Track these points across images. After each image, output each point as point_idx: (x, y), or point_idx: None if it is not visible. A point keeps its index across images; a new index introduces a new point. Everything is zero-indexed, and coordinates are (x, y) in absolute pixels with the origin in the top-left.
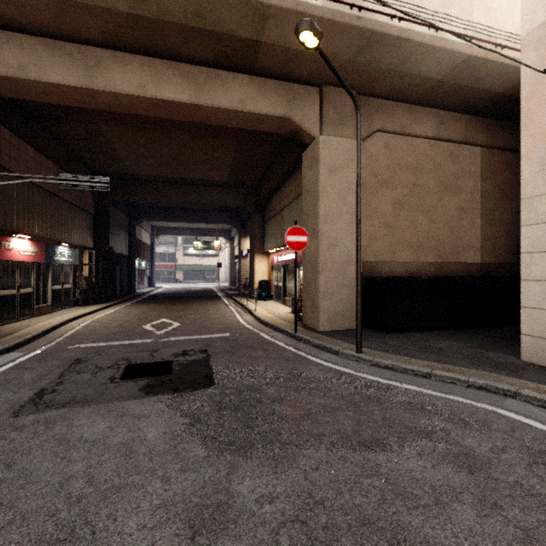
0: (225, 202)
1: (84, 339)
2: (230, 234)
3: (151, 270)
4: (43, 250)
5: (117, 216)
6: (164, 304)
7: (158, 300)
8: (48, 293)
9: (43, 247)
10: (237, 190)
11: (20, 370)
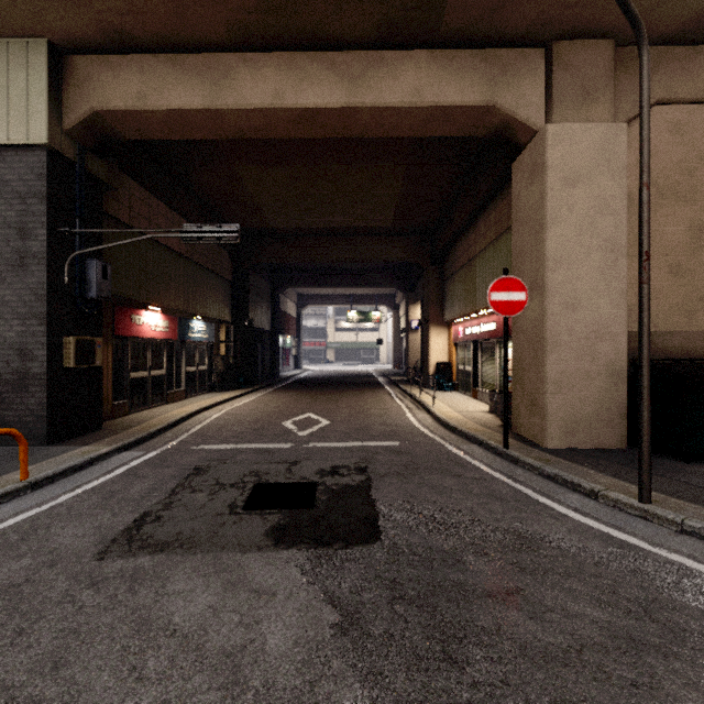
0: (389, 256)
1: (211, 438)
2: (394, 300)
3: (297, 349)
4: (176, 325)
5: (258, 283)
6: (310, 392)
7: (304, 387)
8: (181, 375)
9: (176, 322)
10: (405, 238)
11: (130, 478)
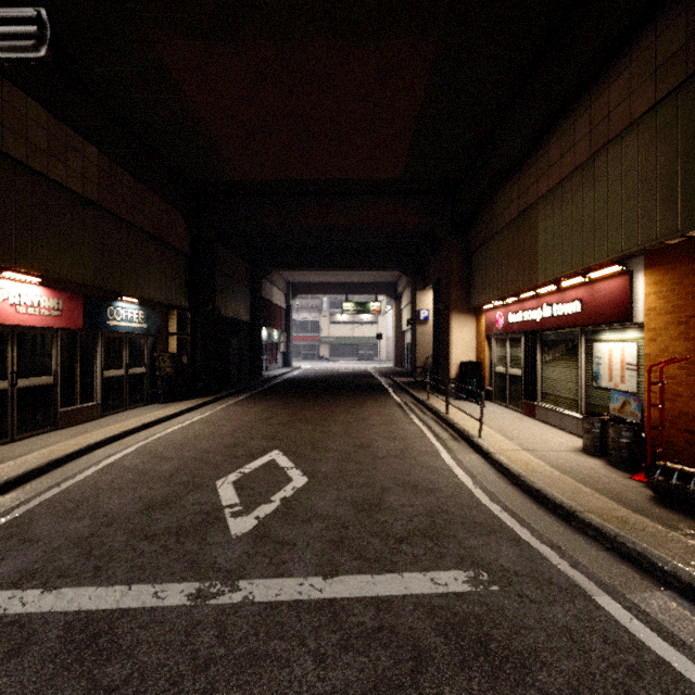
0: (396, 221)
1: (21, 548)
2: (396, 289)
3: (286, 344)
4: (81, 306)
5: (232, 262)
6: (292, 401)
7: (286, 393)
8: (94, 382)
9: (81, 302)
10: (418, 198)
11: None
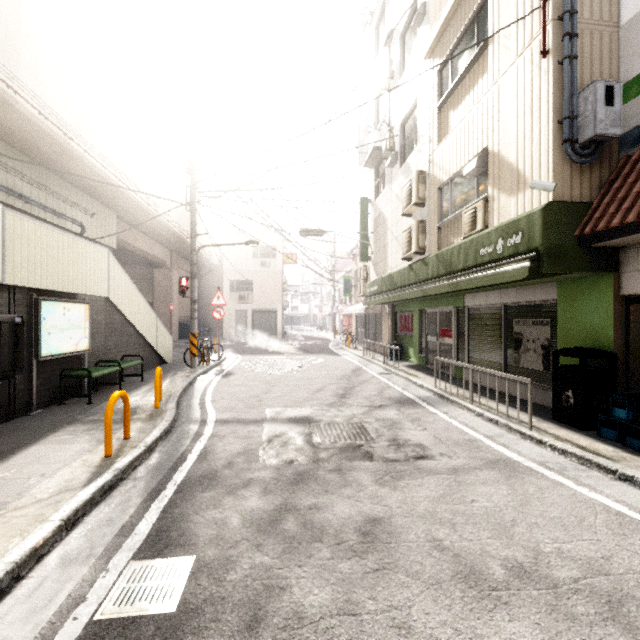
0: None
1: None
2: None
3: None
4: None
5: None
6: None
7: None
8: None
9: None
10: None
11: None
